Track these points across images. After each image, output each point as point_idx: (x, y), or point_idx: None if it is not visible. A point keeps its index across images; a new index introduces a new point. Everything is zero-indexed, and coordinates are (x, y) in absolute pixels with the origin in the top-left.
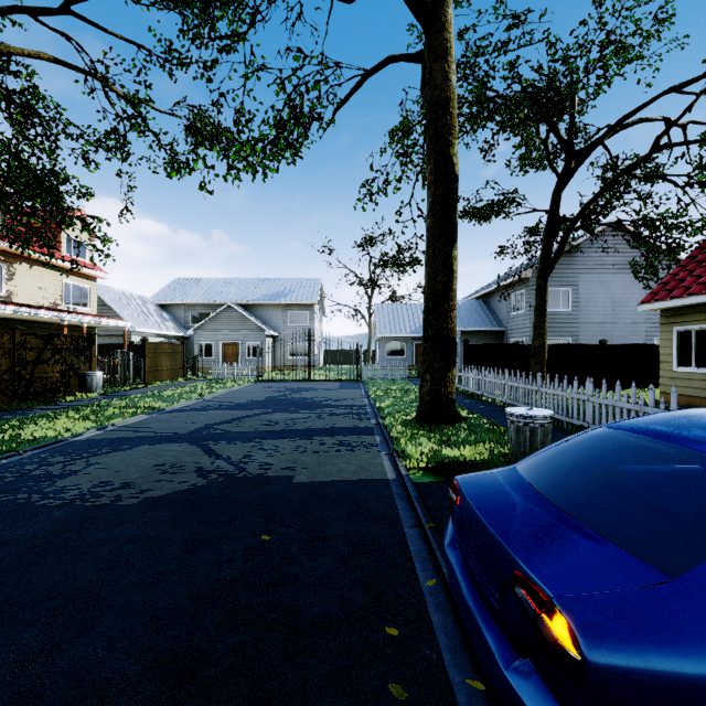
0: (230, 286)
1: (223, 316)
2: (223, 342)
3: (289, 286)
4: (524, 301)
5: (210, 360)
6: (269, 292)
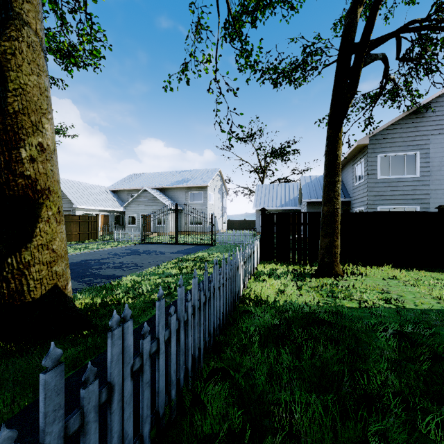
0: (157, 177)
1: (142, 196)
2: (142, 214)
3: (195, 174)
4: (364, 170)
5: (134, 227)
6: (179, 179)
